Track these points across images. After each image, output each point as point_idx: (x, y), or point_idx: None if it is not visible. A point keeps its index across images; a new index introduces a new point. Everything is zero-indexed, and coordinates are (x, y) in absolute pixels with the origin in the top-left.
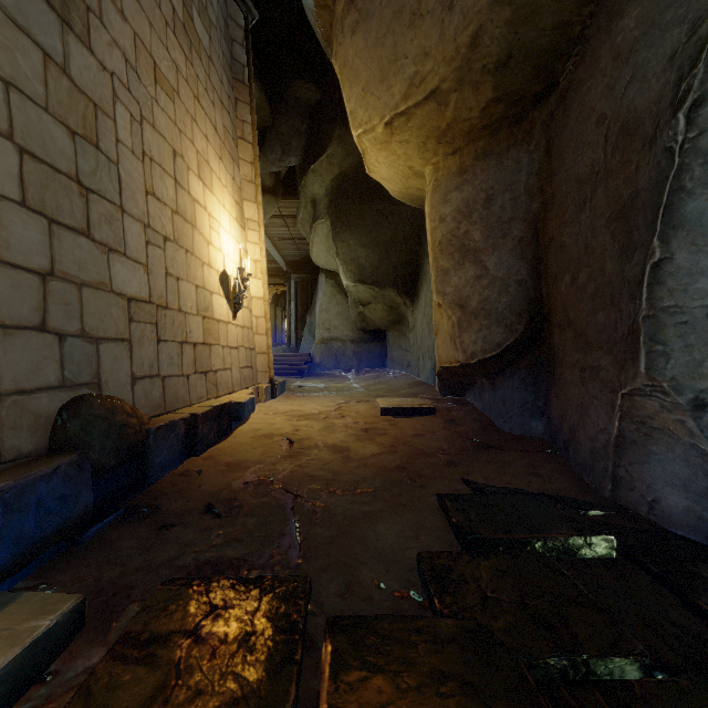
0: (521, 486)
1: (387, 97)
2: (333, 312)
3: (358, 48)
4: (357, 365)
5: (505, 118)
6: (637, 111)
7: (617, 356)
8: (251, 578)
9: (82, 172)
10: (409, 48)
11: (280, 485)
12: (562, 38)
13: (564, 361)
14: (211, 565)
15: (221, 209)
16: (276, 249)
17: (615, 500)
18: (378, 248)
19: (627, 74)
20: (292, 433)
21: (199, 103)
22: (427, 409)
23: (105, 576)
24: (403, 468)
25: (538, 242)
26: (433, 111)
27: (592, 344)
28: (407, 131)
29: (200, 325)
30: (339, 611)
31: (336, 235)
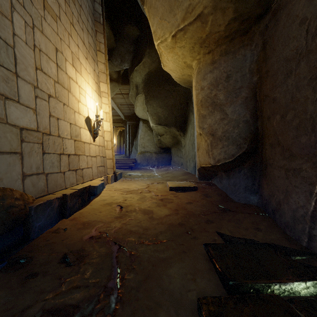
0: (251, 237)
1: (173, 21)
2: (146, 139)
3: None
4: (157, 164)
5: (238, 31)
6: None
7: (316, 163)
8: None
9: None
10: None
11: (111, 238)
12: None
13: (274, 164)
14: (53, 314)
15: (87, 85)
16: (119, 109)
17: (310, 248)
18: (167, 108)
19: None
20: (122, 202)
21: (73, 27)
22: (193, 188)
23: None
24: (182, 224)
25: (256, 99)
26: (198, 27)
27: (295, 155)
28: (184, 40)
29: (73, 145)
30: None
31: (147, 101)
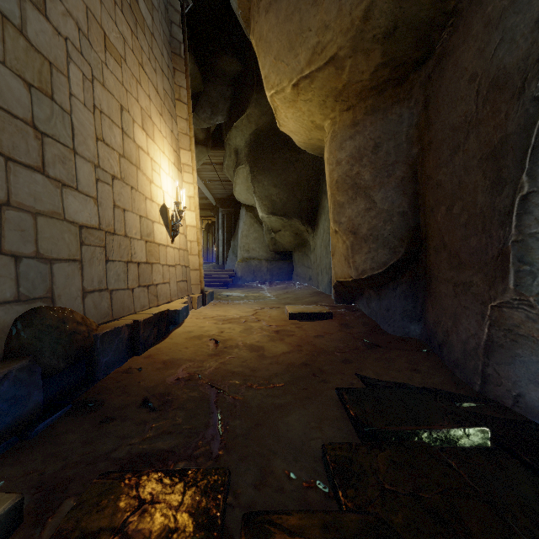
0: (405, 380)
1: (294, 64)
2: (251, 237)
3: (271, 24)
4: (270, 278)
5: (390, 80)
6: (506, 68)
7: (488, 274)
8: (177, 470)
9: (37, 118)
10: (313, 22)
11: (206, 380)
12: (439, 11)
13: (439, 277)
14: (143, 458)
15: (162, 155)
16: (207, 189)
17: (484, 393)
18: (287, 187)
19: (497, 38)
20: (218, 334)
21: (143, 69)
22: (326, 315)
23: (48, 470)
24: (307, 365)
25: (416, 181)
26: (331, 74)
27: (464, 264)
28: (310, 91)
29: (143, 248)
30: (254, 502)
31: (254, 177)
